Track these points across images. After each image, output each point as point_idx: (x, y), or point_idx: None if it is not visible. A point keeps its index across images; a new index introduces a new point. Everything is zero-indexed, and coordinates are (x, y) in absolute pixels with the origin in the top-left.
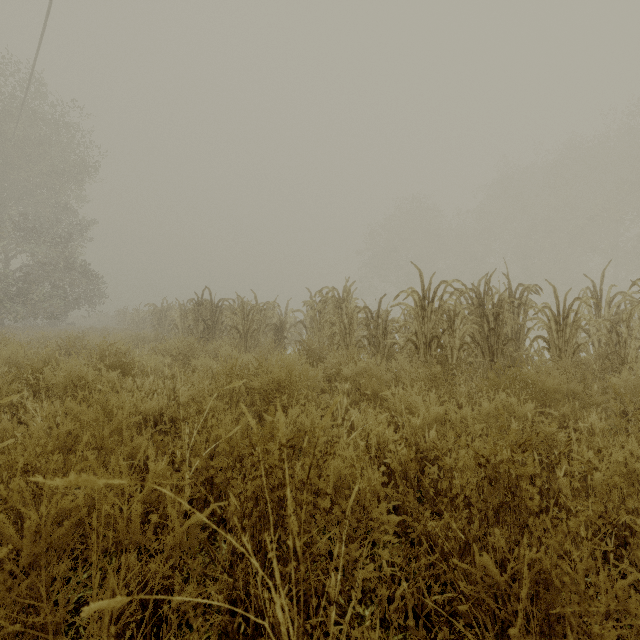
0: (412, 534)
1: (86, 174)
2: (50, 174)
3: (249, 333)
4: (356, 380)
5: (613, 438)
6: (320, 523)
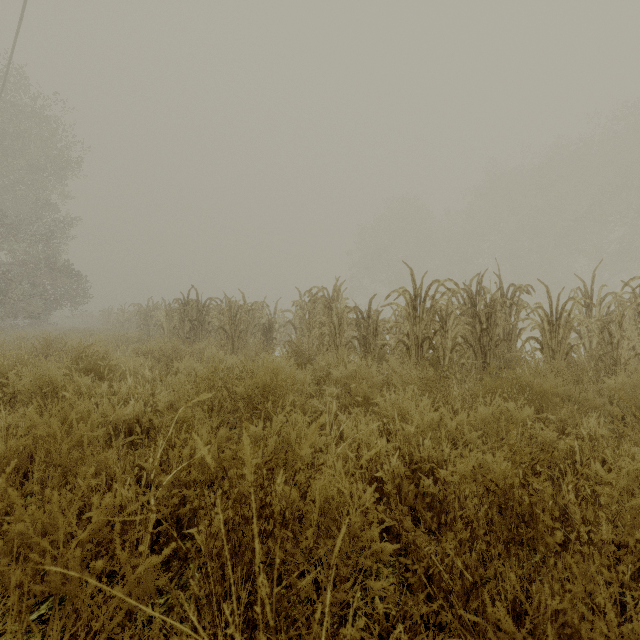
0: (411, 579)
1: (69, 170)
2: (30, 169)
3: (236, 334)
4: (346, 383)
5: (617, 446)
6: (301, 565)
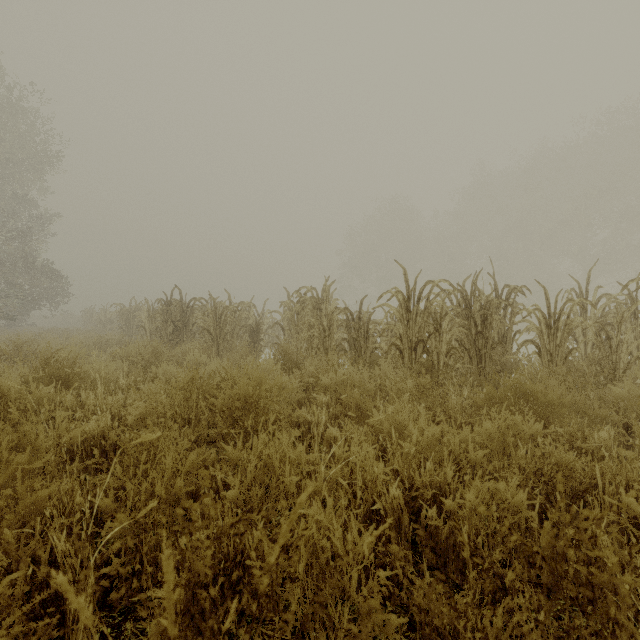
0: None
1: (48, 164)
2: (6, 162)
3: (222, 336)
4: (336, 389)
5: None
6: None
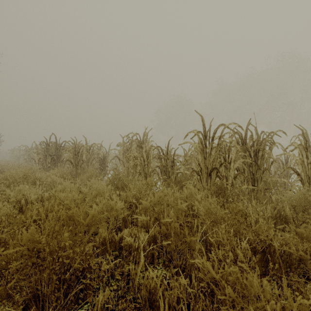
0: None
1: None
2: None
3: (79, 164)
4: (153, 207)
5: None
6: None
